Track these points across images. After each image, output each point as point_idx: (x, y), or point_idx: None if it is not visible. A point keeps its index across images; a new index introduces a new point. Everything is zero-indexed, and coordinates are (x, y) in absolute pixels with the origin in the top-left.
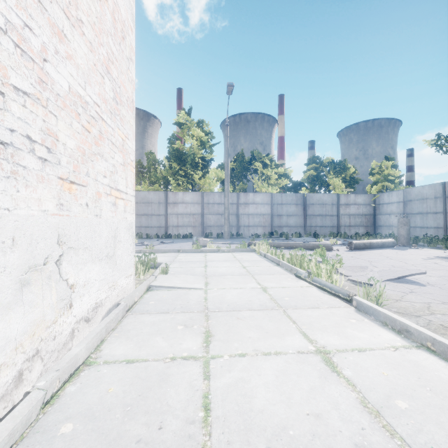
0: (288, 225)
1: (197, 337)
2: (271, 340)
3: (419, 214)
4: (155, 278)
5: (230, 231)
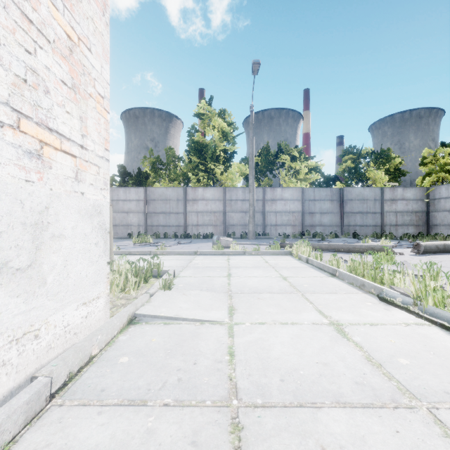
0: (321, 224)
1: None
2: None
3: None
4: (149, 298)
5: (255, 230)
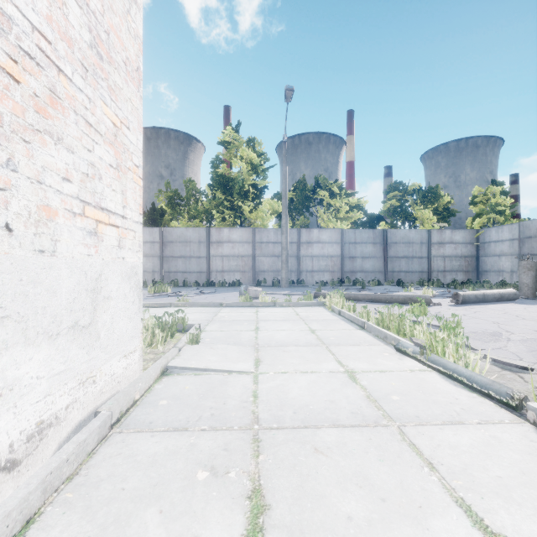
0: (363, 270)
1: (234, 513)
2: (401, 531)
3: None
4: (178, 352)
5: (289, 277)
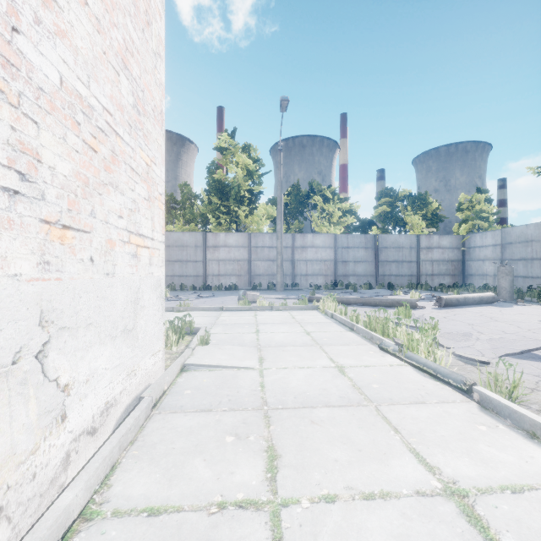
0: (355, 274)
1: (256, 460)
2: (370, 467)
3: (522, 260)
4: (192, 352)
5: (284, 281)
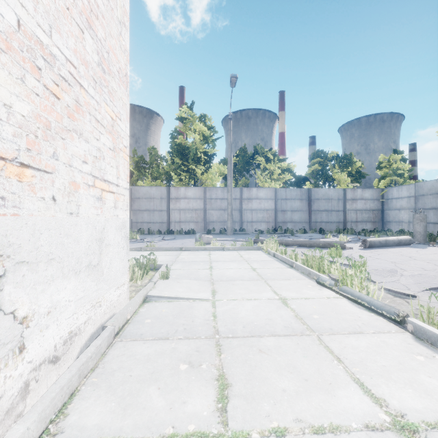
0: (292, 221)
1: (208, 389)
2: (317, 397)
3: (433, 209)
4: (154, 285)
5: (233, 227)
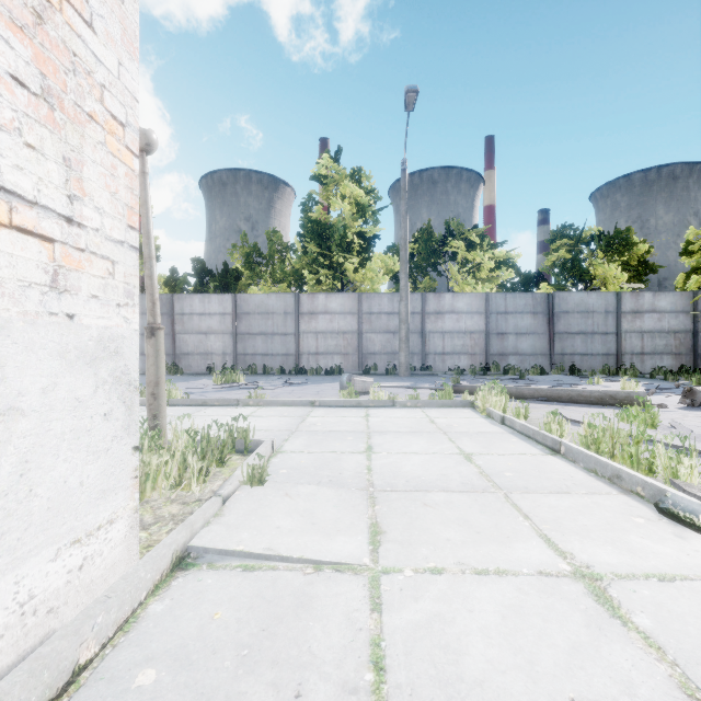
0: (517, 352)
1: None
2: None
3: None
4: (221, 507)
5: (410, 362)
